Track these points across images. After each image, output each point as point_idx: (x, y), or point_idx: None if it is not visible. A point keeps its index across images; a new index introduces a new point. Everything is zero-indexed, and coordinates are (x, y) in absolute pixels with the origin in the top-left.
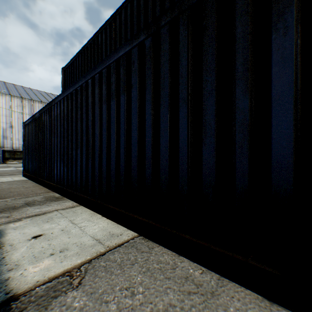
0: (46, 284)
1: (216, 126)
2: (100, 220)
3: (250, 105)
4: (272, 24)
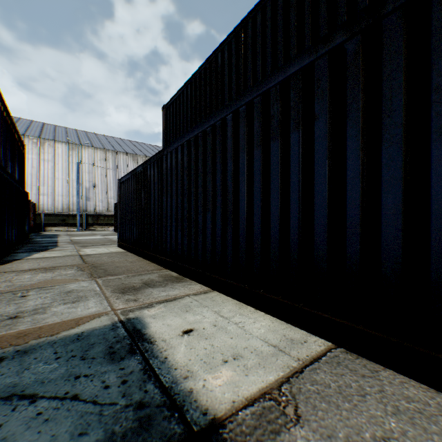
0: (249, 409)
1: None
2: (256, 315)
3: None
4: None
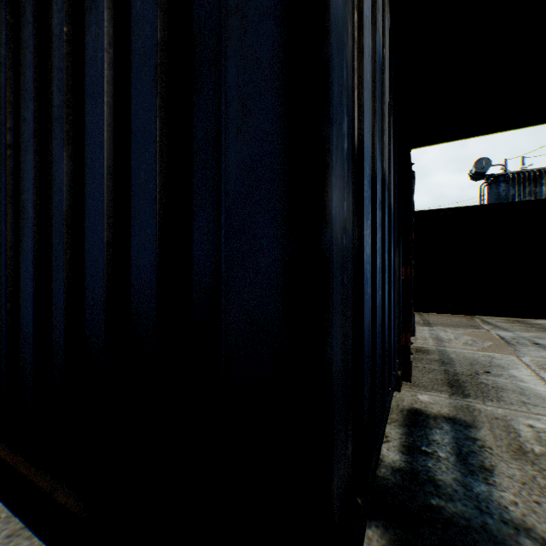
0: None
1: (36, 214)
2: None
3: (69, 174)
4: (87, 14)
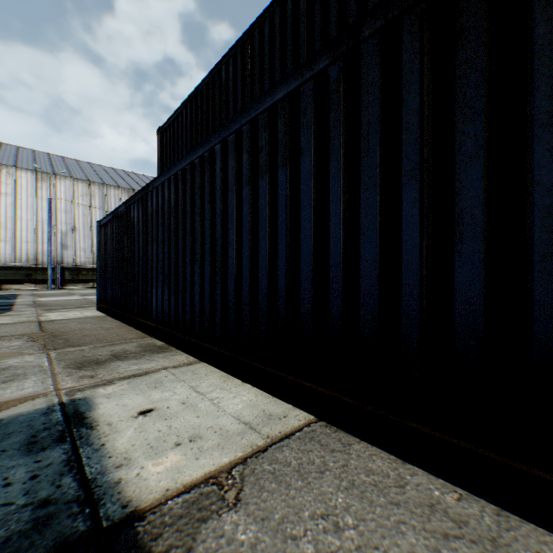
0: (182, 497)
1: (485, 219)
2: (241, 389)
3: None
4: None
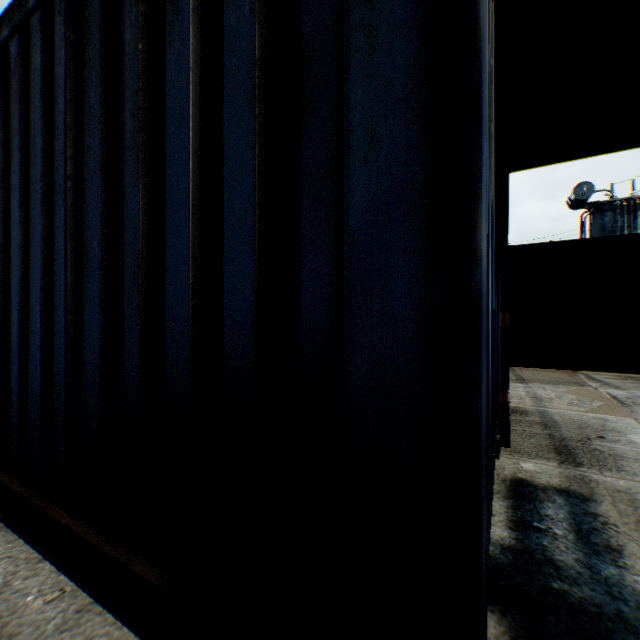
0: None
1: (103, 253)
2: None
3: (144, 209)
4: (167, 30)
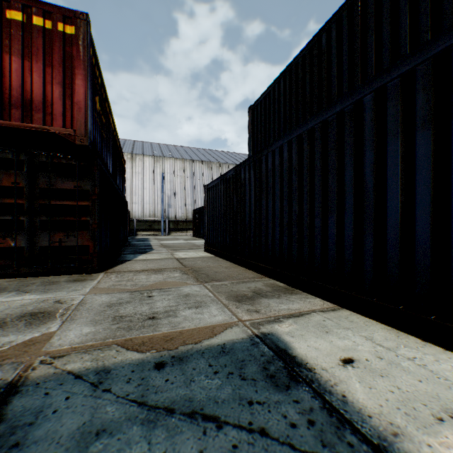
0: None
1: None
2: (431, 350)
3: None
4: None
